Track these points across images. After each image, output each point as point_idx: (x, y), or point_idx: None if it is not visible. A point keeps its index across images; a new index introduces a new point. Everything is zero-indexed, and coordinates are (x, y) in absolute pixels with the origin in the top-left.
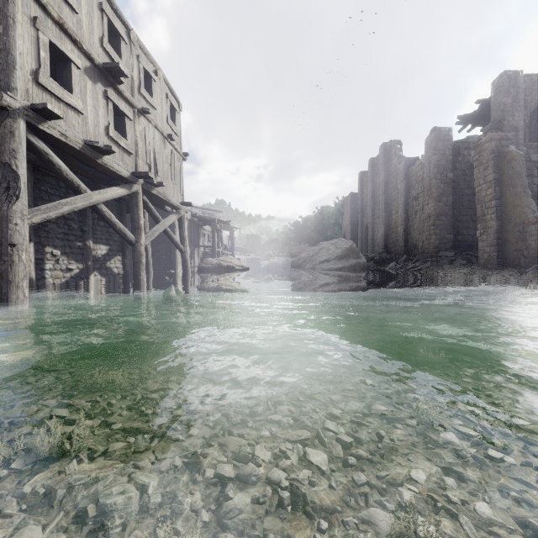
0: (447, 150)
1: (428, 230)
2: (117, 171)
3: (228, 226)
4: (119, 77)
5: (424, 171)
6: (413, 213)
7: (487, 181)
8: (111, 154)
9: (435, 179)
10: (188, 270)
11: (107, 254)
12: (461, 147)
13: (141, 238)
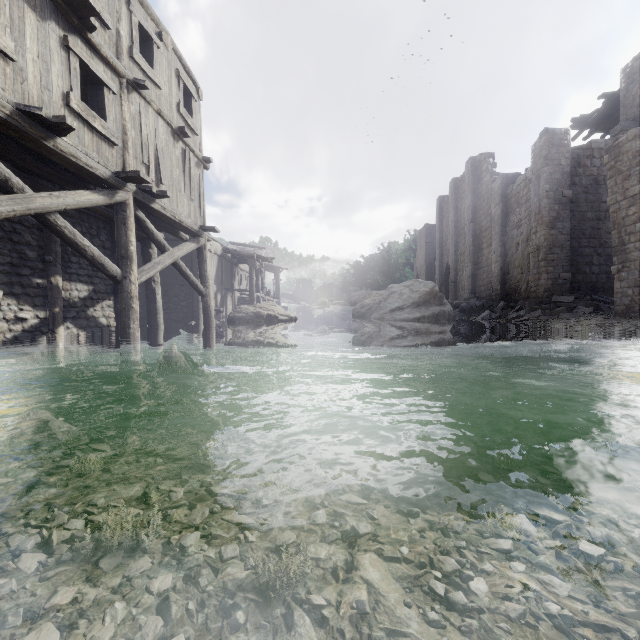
0: (563, 160)
1: (536, 268)
2: (86, 165)
3: (272, 266)
4: (88, 18)
5: (531, 188)
6: (512, 246)
7: (629, 197)
8: (68, 132)
9: (546, 198)
10: (211, 320)
11: (88, 297)
12: (581, 155)
13: (132, 272)
